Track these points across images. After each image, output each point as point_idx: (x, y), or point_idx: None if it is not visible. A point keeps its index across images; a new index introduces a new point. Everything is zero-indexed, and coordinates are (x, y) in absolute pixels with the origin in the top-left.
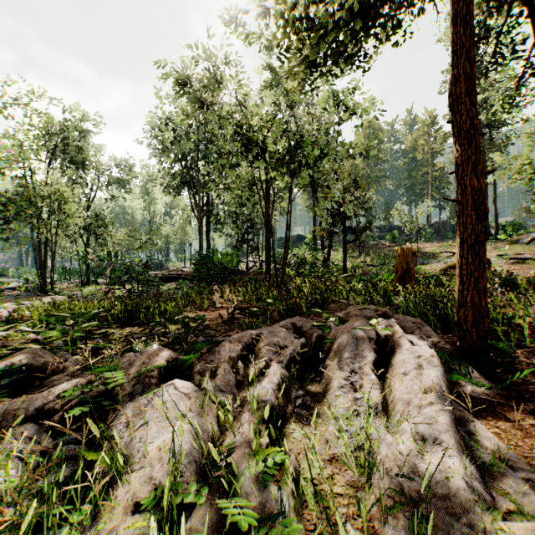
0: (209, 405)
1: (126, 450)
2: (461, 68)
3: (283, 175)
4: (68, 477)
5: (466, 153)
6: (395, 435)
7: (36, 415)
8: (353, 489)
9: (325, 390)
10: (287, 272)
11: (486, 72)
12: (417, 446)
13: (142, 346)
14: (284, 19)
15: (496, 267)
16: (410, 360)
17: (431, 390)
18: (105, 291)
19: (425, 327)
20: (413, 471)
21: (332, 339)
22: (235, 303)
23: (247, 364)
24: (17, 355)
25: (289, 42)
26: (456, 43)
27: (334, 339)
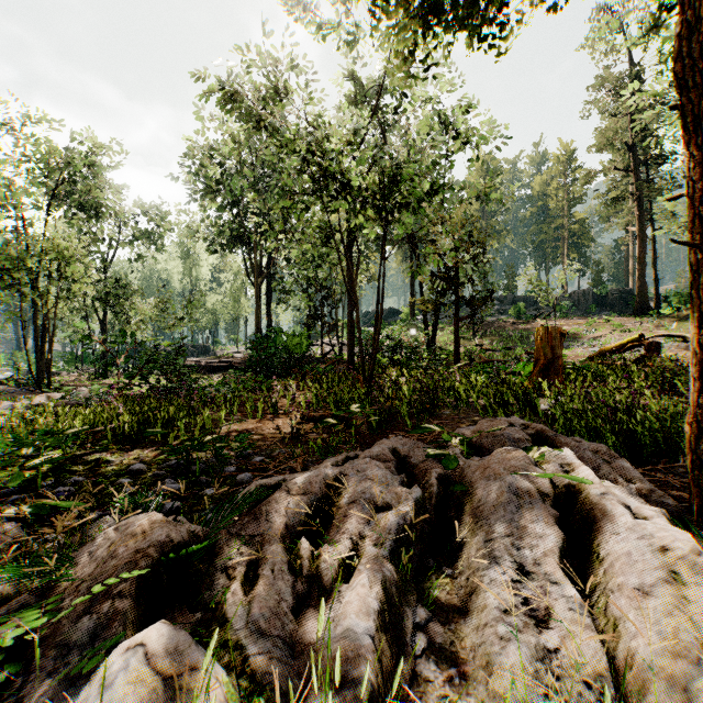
0: None
1: None
2: (701, 6)
3: (374, 221)
4: None
5: None
6: None
7: None
8: None
9: (469, 607)
10: (376, 360)
11: None
12: None
13: (129, 505)
14: None
15: (665, 353)
16: (643, 556)
17: None
18: (117, 388)
19: (618, 461)
20: None
21: (464, 485)
22: (303, 407)
23: (318, 537)
24: None
25: None
26: None
27: (469, 486)
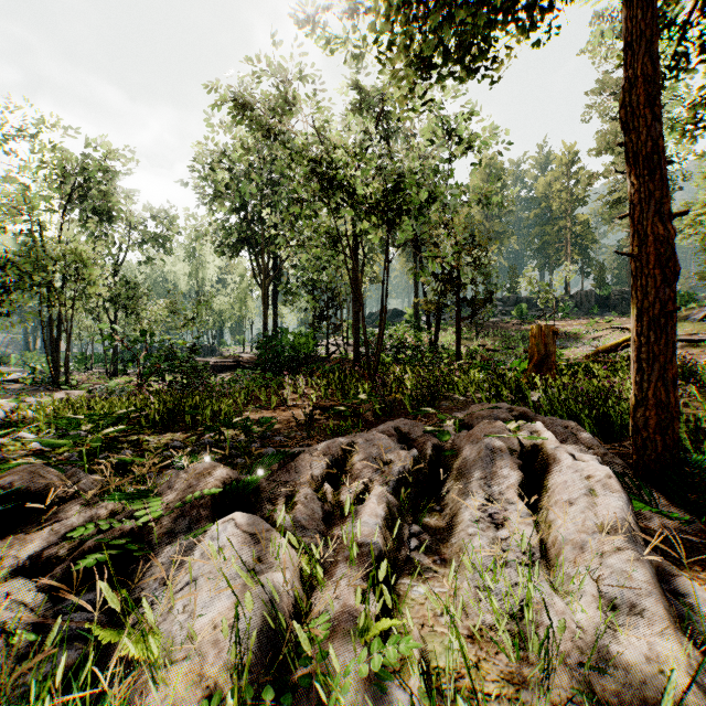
0: (289, 553)
1: (163, 623)
2: (639, 67)
3: (378, 228)
4: (75, 667)
5: (647, 187)
6: (570, 600)
7: (30, 565)
8: (512, 686)
9: (451, 525)
10: (381, 359)
11: (665, 79)
12: (604, 617)
13: (187, 461)
14: (387, 2)
15: None
16: (575, 483)
17: (616, 529)
18: (138, 384)
19: (583, 433)
20: (603, 657)
21: (454, 451)
22: (313, 399)
23: (337, 486)
24: (7, 475)
25: (393, 35)
26: (632, 32)
27: (458, 451)
